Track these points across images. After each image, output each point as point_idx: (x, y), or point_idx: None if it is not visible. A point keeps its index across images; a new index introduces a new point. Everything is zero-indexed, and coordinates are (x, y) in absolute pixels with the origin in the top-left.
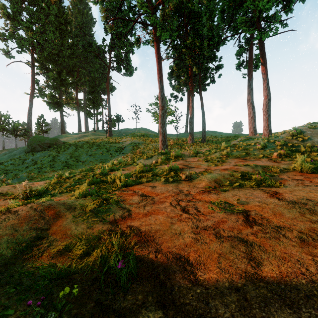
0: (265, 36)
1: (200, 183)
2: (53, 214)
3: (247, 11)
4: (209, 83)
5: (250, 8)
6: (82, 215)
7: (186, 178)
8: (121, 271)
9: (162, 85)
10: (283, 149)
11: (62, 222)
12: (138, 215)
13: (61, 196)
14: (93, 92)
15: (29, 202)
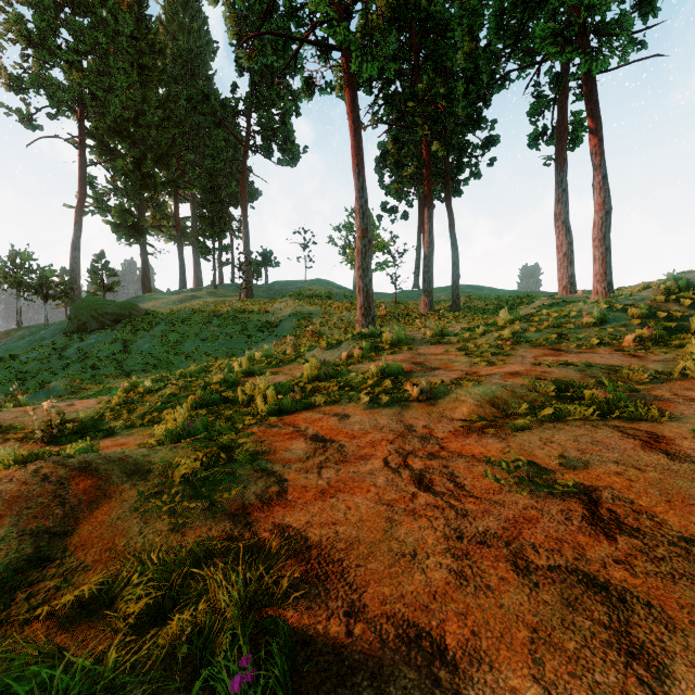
0: (600, 67)
1: (456, 408)
2: (90, 491)
3: (556, 10)
4: (467, 179)
5: (564, 4)
6: (162, 493)
7: (420, 396)
8: (244, 689)
9: (363, 182)
10: (647, 326)
11: (110, 513)
12: (303, 495)
13: (129, 434)
14: (211, 202)
15: (33, 459)
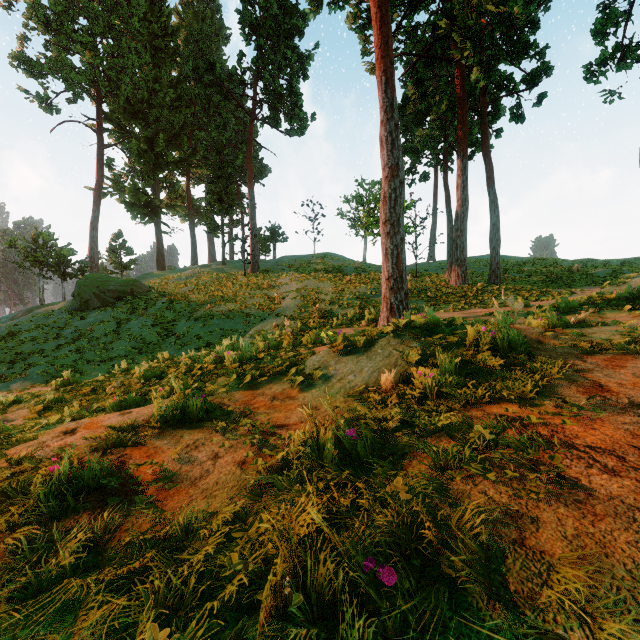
0: None
1: None
2: None
3: None
4: (500, 130)
5: None
6: None
7: None
8: None
9: (393, 96)
10: None
11: None
12: None
13: None
14: (219, 178)
15: None
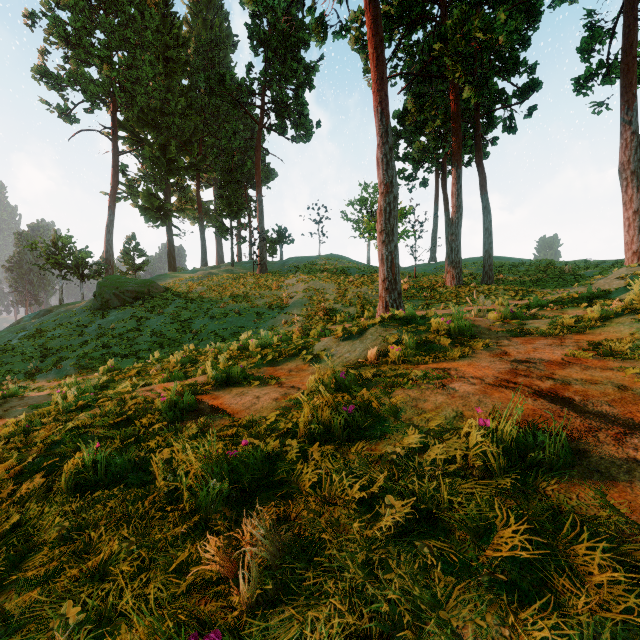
0: None
1: None
2: None
3: None
4: (496, 139)
5: None
6: None
7: None
8: None
9: (387, 123)
10: None
11: None
12: None
13: None
14: (228, 183)
15: None
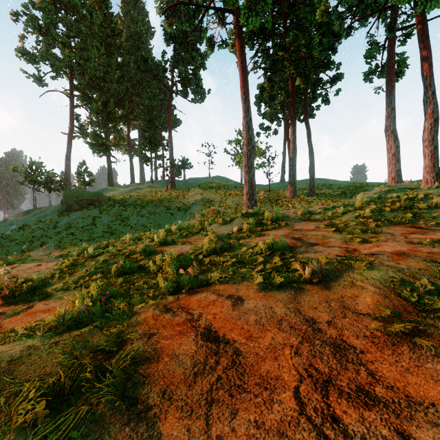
0: (433, 6)
1: (357, 297)
2: None
3: None
4: (319, 106)
5: None
6: None
7: (312, 277)
8: None
9: (248, 105)
10: None
11: None
12: None
13: (61, 297)
14: (149, 128)
15: None
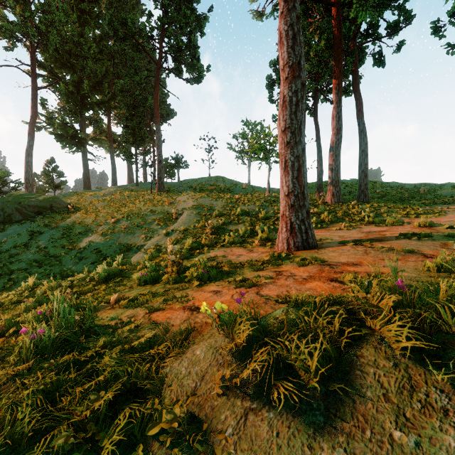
0: None
1: None
2: None
3: None
4: (360, 78)
5: None
6: None
7: None
8: None
9: None
10: None
11: None
12: None
13: None
14: (133, 116)
15: None
